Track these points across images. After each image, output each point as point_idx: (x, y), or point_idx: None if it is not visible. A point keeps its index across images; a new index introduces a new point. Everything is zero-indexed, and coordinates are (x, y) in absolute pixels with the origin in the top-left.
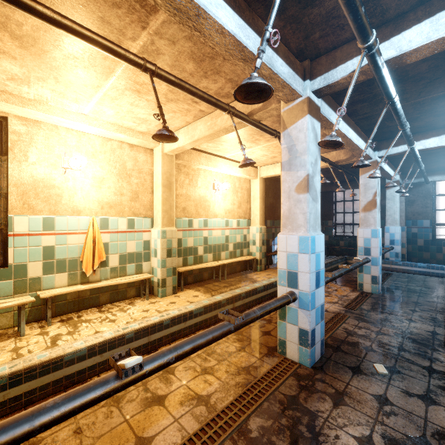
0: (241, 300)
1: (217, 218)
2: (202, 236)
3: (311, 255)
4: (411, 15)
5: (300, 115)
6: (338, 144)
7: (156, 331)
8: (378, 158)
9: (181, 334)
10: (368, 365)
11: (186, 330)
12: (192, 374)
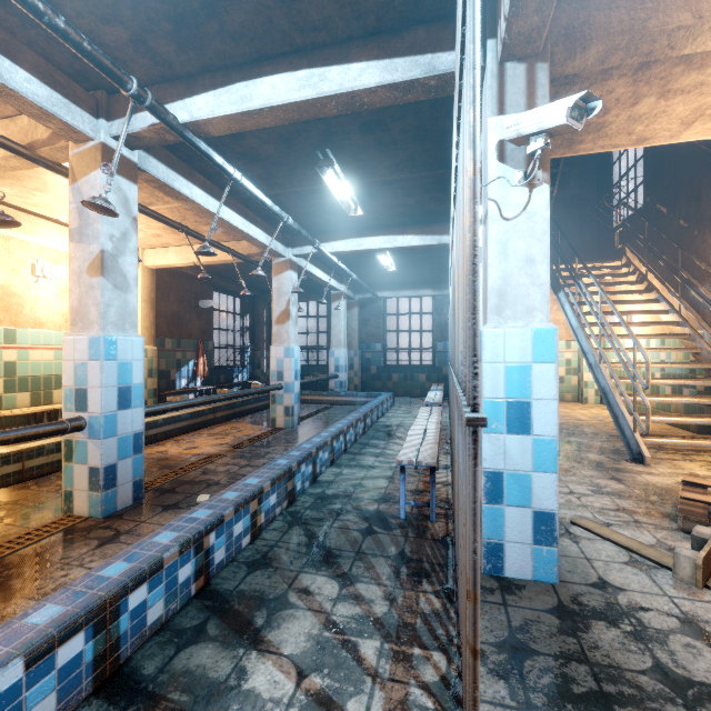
0: (45, 456)
1: (43, 329)
2: (1, 359)
3: (104, 362)
4: (201, 80)
5: (92, 165)
6: (107, 210)
7: None
8: (294, 258)
9: None
10: (194, 499)
11: None
12: None
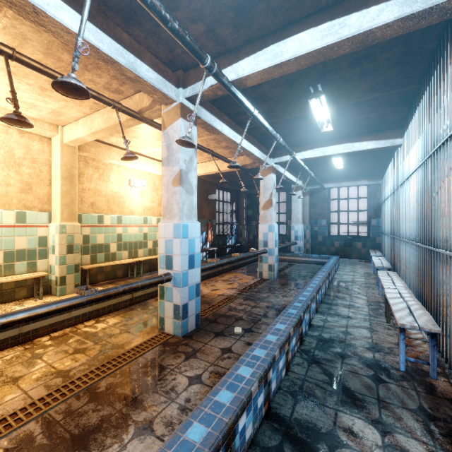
0: (142, 291)
1: (133, 215)
2: (115, 232)
3: (182, 239)
4: (244, 49)
5: (175, 117)
6: (190, 144)
7: (30, 322)
8: (274, 165)
9: (65, 324)
10: (231, 329)
11: (72, 321)
12: (62, 356)
